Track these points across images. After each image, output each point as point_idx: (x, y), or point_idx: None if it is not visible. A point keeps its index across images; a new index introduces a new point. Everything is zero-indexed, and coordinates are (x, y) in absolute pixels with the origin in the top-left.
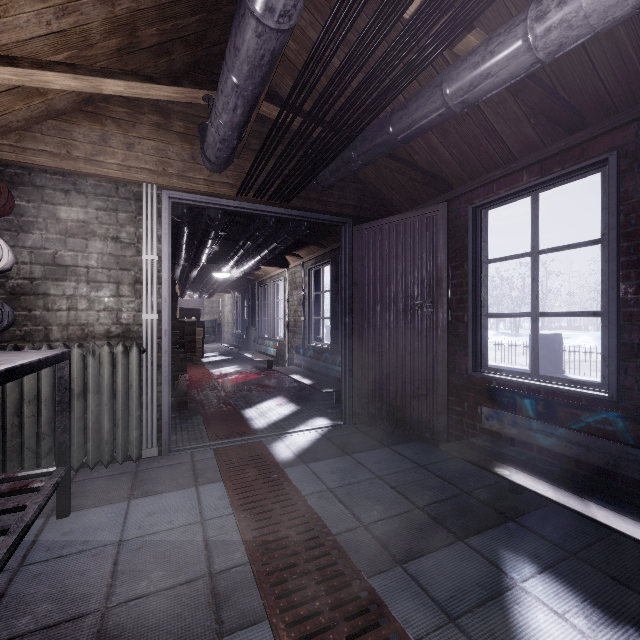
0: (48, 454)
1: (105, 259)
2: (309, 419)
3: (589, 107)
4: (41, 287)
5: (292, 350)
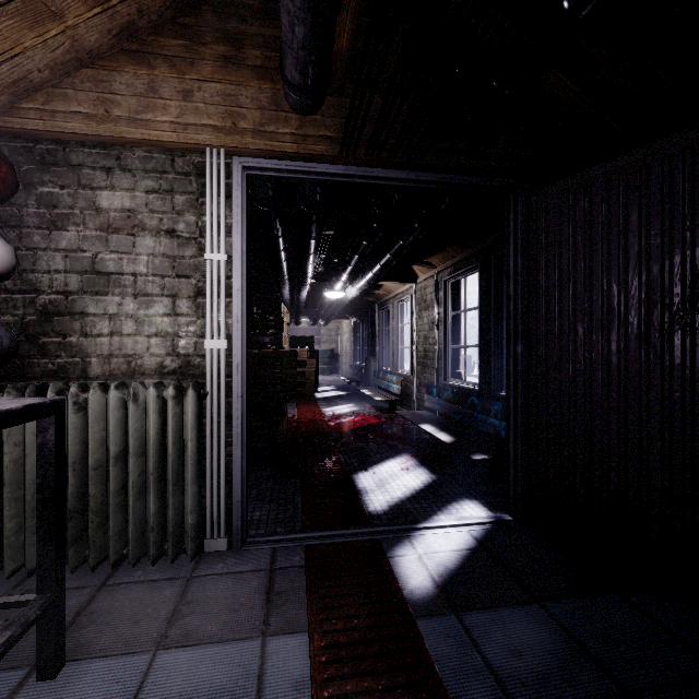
0: (78, 539)
1: (157, 262)
2: (452, 502)
3: None
4: (78, 304)
5: (421, 388)
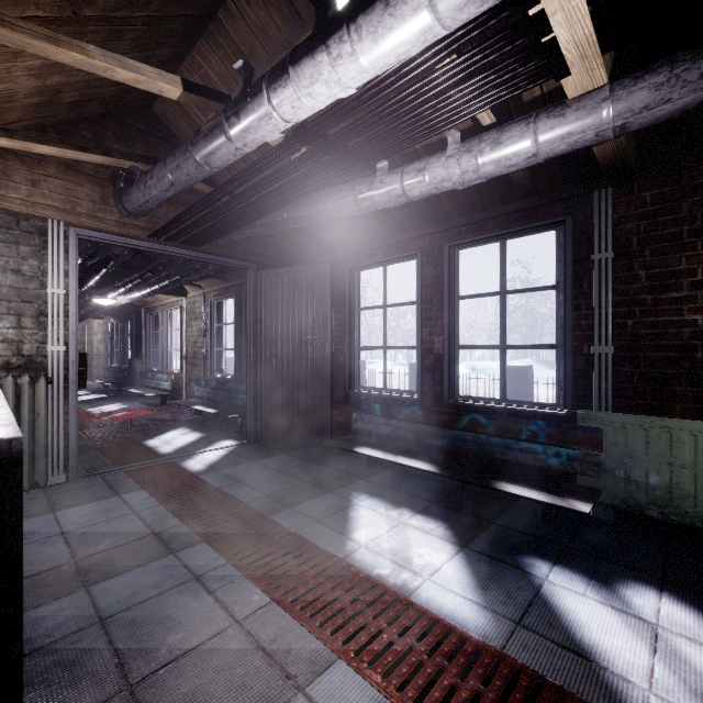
0: None
1: (4, 291)
2: (216, 442)
3: (407, 221)
4: None
5: (191, 383)
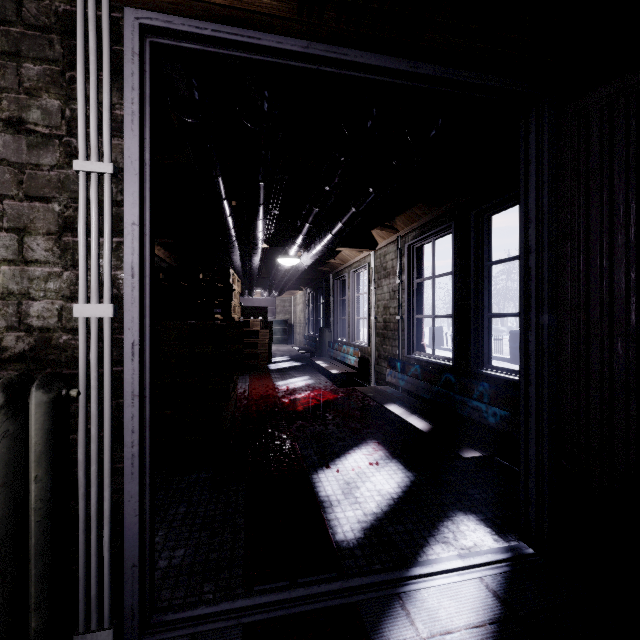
0: None
1: None
2: (443, 519)
3: None
4: None
5: (380, 361)
